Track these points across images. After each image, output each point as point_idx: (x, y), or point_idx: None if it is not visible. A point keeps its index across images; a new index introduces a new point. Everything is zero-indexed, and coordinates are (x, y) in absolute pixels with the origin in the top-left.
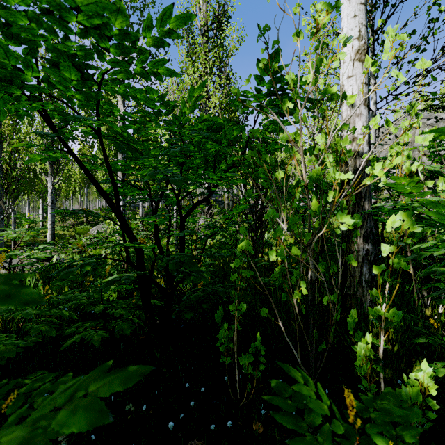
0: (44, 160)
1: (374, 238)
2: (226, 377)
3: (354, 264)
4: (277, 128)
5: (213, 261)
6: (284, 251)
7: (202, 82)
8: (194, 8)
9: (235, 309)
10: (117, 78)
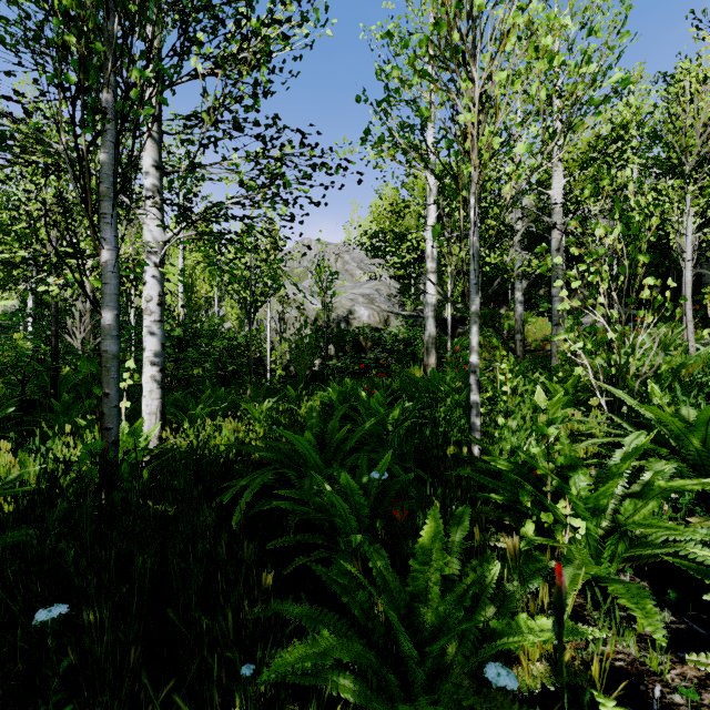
0: None
1: None
2: None
3: None
4: None
5: None
6: None
7: None
8: None
9: None
10: None
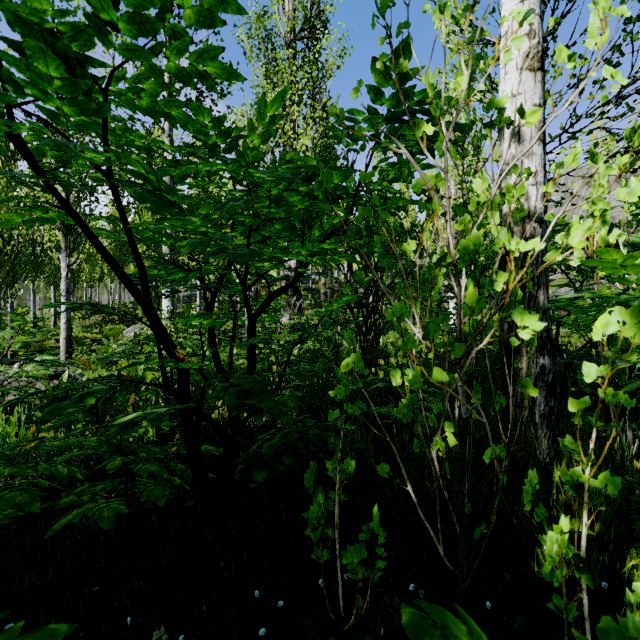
0: (29, 223)
1: (553, 347)
2: (321, 582)
3: (532, 394)
4: (403, 172)
5: (301, 382)
6: (419, 375)
7: (281, 90)
8: (275, 7)
9: (336, 467)
10: (143, 89)
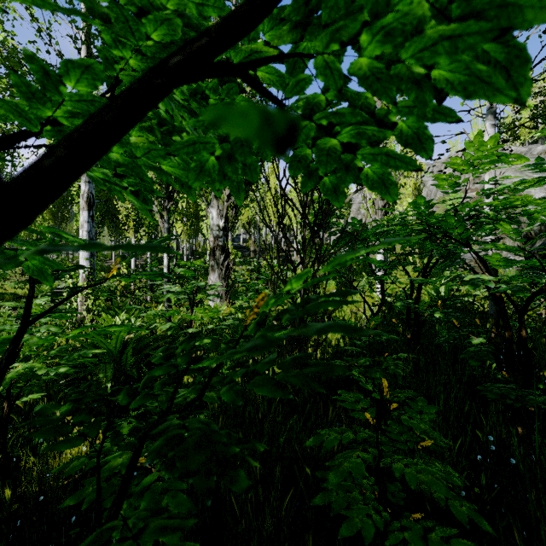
0: None
1: None
2: None
3: None
4: None
5: None
6: None
7: None
8: None
9: None
10: None
